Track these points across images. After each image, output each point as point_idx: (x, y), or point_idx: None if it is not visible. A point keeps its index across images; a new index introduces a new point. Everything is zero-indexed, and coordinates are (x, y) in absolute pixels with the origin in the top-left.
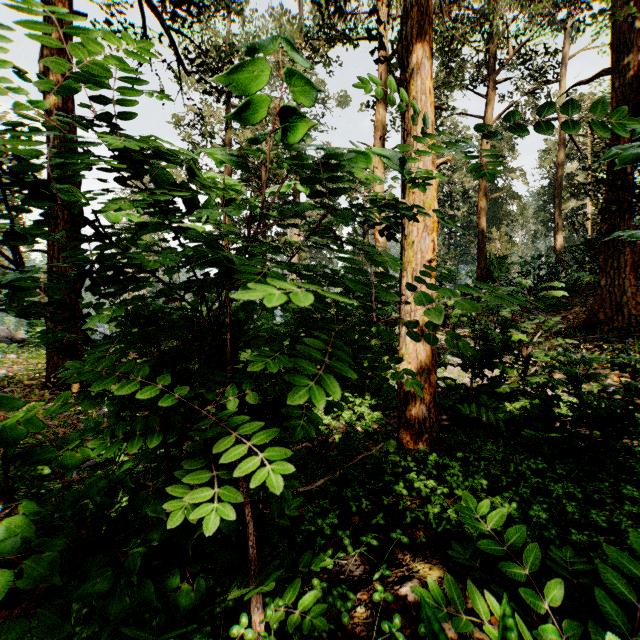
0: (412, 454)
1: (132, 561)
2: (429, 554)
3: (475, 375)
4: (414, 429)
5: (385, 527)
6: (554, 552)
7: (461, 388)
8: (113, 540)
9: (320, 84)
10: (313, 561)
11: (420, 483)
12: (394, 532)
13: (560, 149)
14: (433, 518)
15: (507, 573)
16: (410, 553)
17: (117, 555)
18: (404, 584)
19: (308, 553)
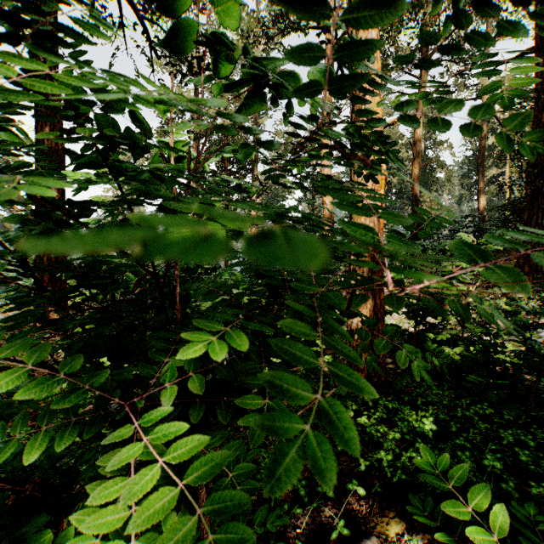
0: (362, 397)
1: (67, 538)
2: (385, 505)
3: (418, 322)
4: (363, 373)
5: (339, 473)
6: (516, 508)
7: (405, 334)
8: (71, 489)
9: None
10: (269, 517)
11: (372, 428)
12: (350, 483)
13: (483, 124)
14: (387, 465)
15: (476, 540)
16: (366, 503)
17: (65, 515)
18: (362, 541)
19: (264, 507)
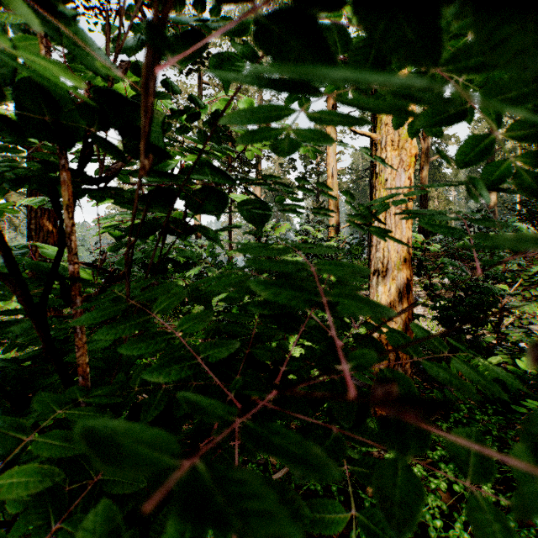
0: None
1: None
2: None
3: None
4: None
5: None
6: None
7: None
8: None
9: None
10: None
11: None
12: None
13: None
14: (435, 536)
15: None
16: None
17: None
18: None
19: None
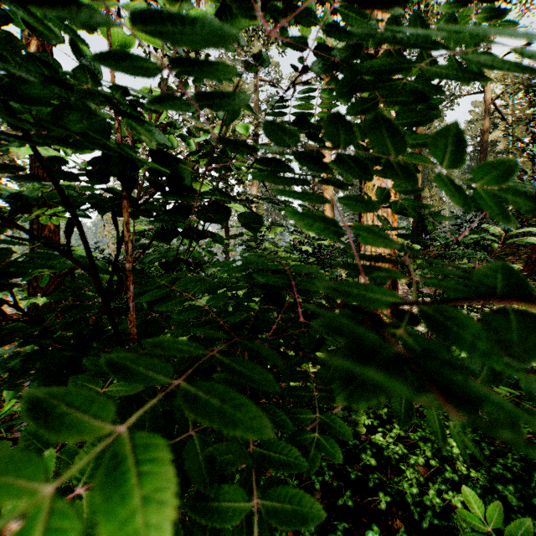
0: None
1: None
2: None
3: None
4: None
5: (353, 509)
6: None
7: None
8: None
9: (275, 65)
10: None
11: (390, 451)
12: (370, 529)
13: (485, 118)
14: (412, 501)
15: None
16: None
17: None
18: None
19: None
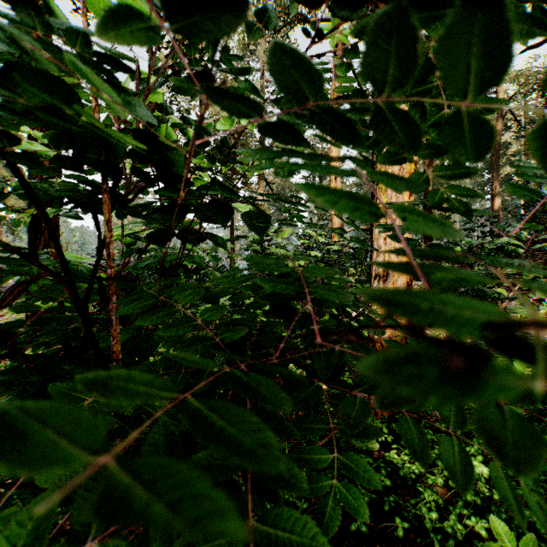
0: (386, 422)
1: None
2: None
3: None
4: None
5: (368, 534)
6: None
7: None
8: None
9: None
10: None
11: (406, 470)
12: None
13: (498, 120)
14: (431, 527)
15: None
16: None
17: None
18: None
19: None
